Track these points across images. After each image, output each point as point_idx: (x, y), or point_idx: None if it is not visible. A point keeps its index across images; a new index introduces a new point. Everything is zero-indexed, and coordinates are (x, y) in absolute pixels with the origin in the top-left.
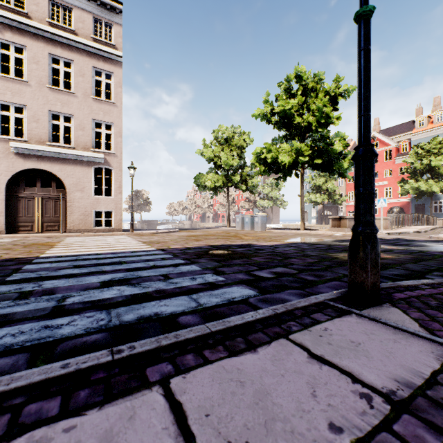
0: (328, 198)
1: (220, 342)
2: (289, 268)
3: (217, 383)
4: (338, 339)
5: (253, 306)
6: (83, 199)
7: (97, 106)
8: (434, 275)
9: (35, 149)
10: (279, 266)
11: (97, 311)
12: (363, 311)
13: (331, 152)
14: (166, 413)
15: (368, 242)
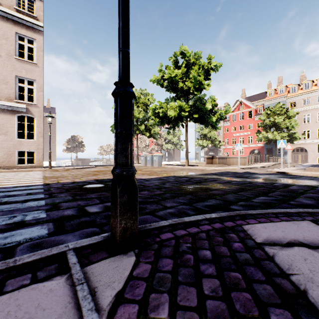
0: (211, 143)
1: None
2: None
3: None
4: None
5: (9, 255)
6: (6, 141)
7: (20, 65)
8: (237, 205)
9: None
10: None
11: None
12: (91, 265)
13: (204, 109)
14: None
15: (119, 185)
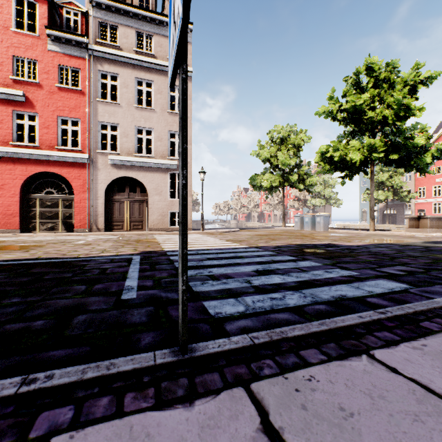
0: (393, 195)
1: None
2: (411, 267)
3: None
4: None
5: (421, 295)
6: (161, 202)
7: (171, 118)
8: None
9: (125, 160)
10: (398, 265)
11: (290, 291)
12: None
13: (410, 146)
14: None
15: None
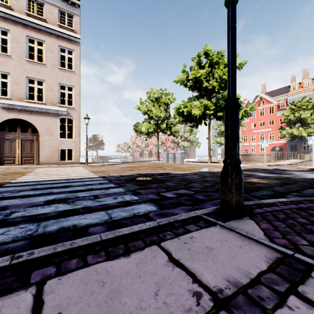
0: None
1: (105, 249)
2: (189, 190)
3: (84, 283)
4: (197, 245)
5: (150, 219)
6: (51, 141)
7: (61, 73)
8: (292, 195)
9: (16, 105)
10: (183, 189)
11: (30, 223)
12: (227, 222)
13: None
14: (26, 312)
15: (233, 171)
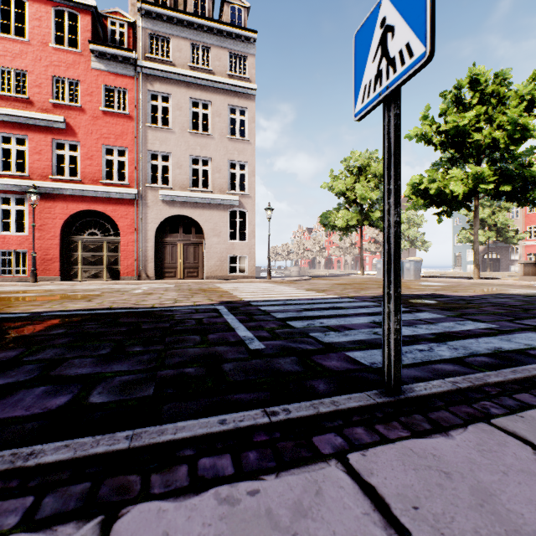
0: (496, 235)
1: None
2: None
3: None
4: None
5: None
6: (219, 244)
7: (232, 145)
8: None
9: (179, 196)
10: None
11: (432, 343)
12: None
13: (527, 176)
14: None
15: None
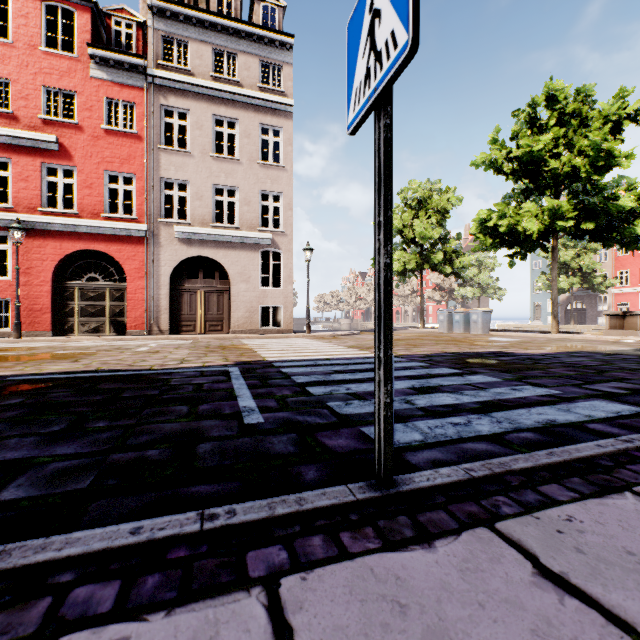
0: (581, 282)
1: None
2: (633, 384)
3: None
4: None
5: None
6: (248, 292)
7: (263, 173)
8: None
9: (199, 233)
10: (612, 381)
11: (473, 414)
12: None
13: (613, 211)
14: None
15: None
